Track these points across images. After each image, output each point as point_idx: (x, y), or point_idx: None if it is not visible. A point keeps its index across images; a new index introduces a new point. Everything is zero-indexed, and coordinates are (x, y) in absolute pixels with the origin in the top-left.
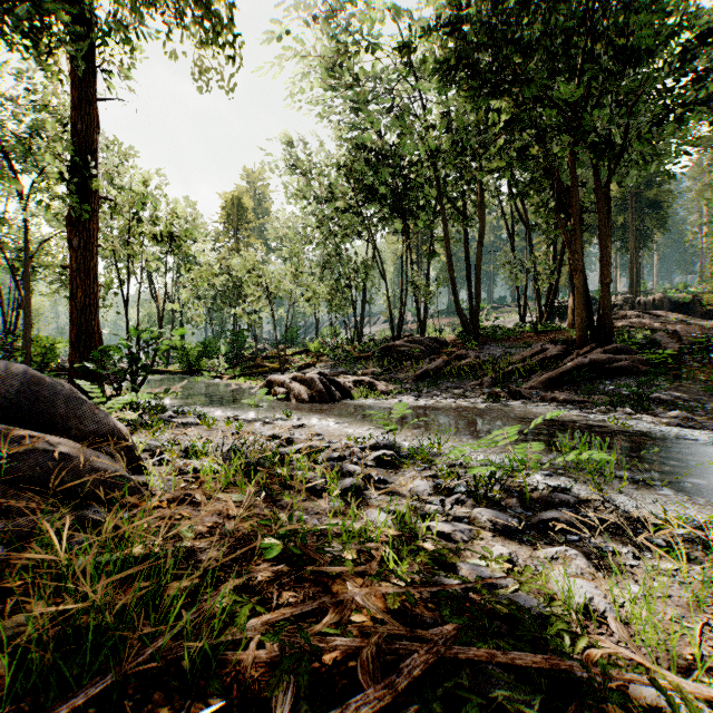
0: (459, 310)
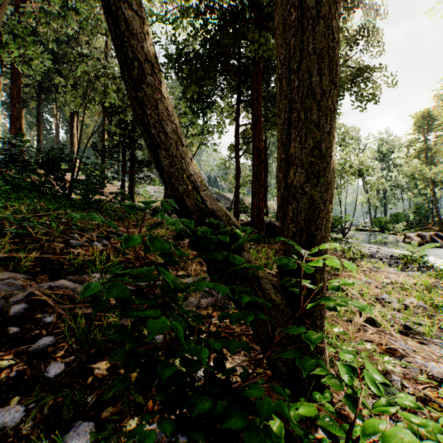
0: None
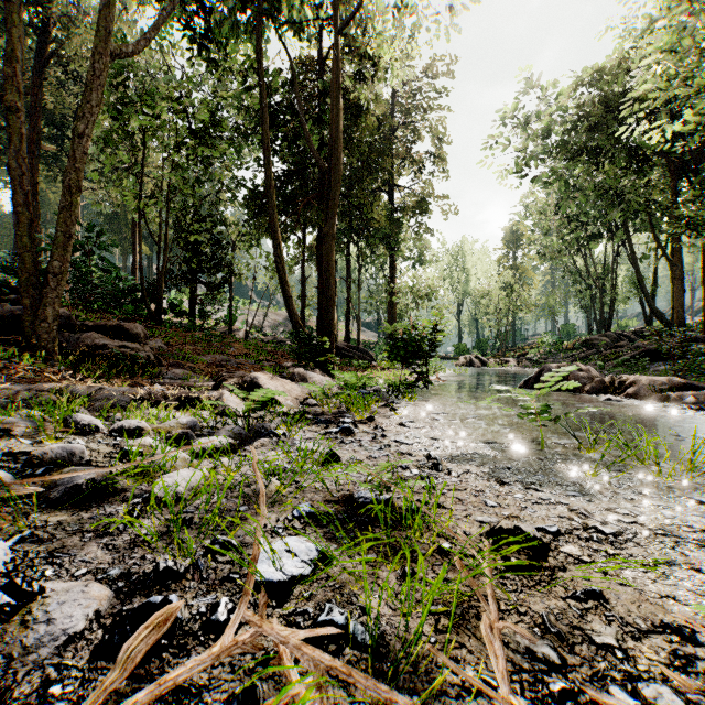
0: (650, 307)
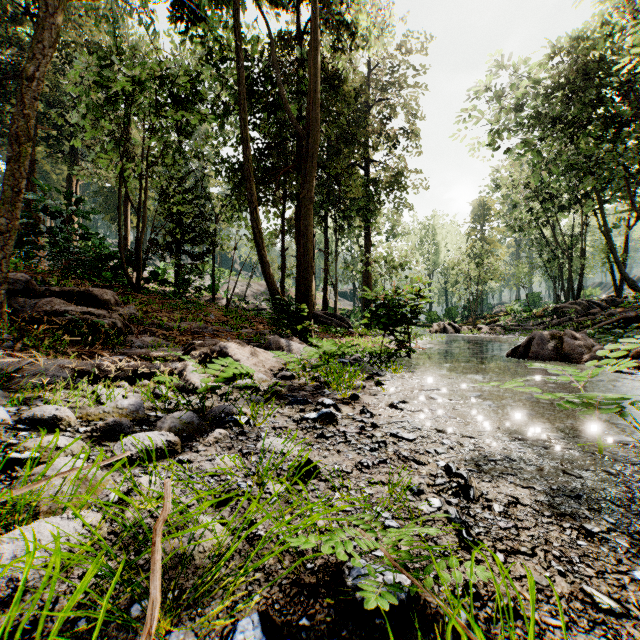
0: (621, 275)
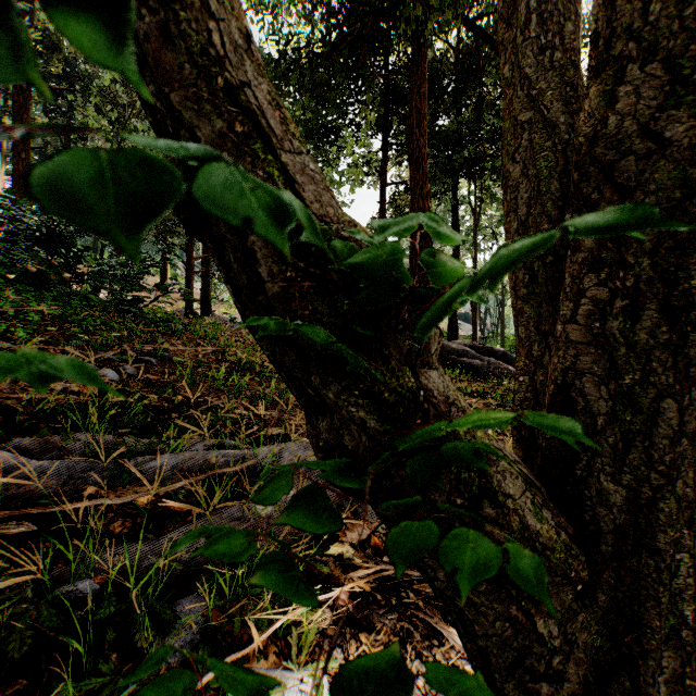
0: None
